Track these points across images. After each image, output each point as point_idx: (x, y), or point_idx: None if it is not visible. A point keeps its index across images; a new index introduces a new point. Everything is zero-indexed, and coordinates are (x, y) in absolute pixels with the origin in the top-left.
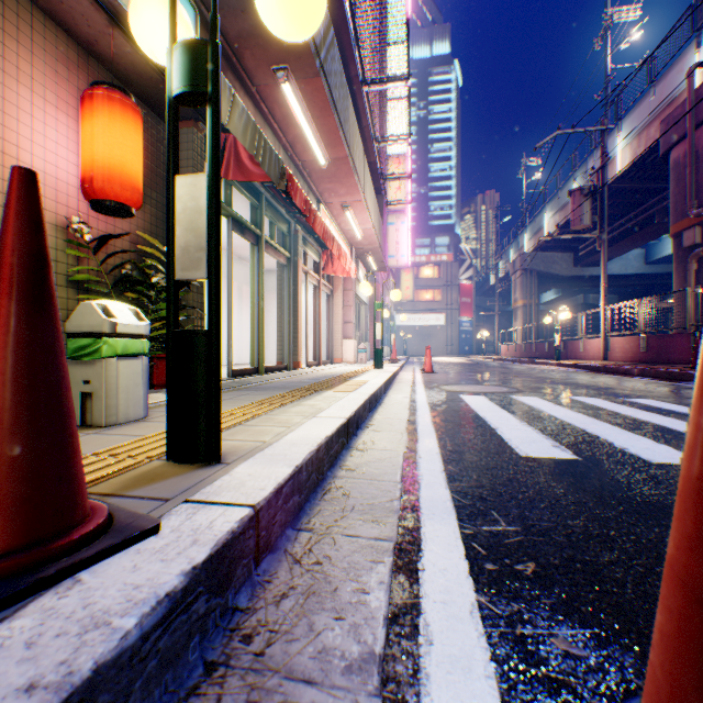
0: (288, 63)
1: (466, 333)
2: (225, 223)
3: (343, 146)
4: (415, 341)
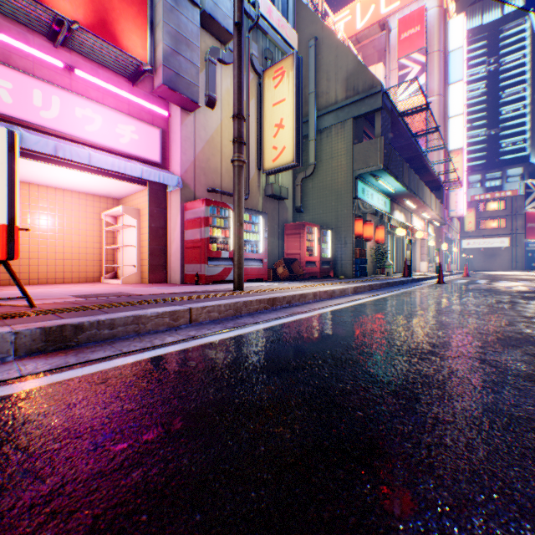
0: (407, 198)
1: (532, 252)
2: None
3: (421, 204)
4: (479, 259)
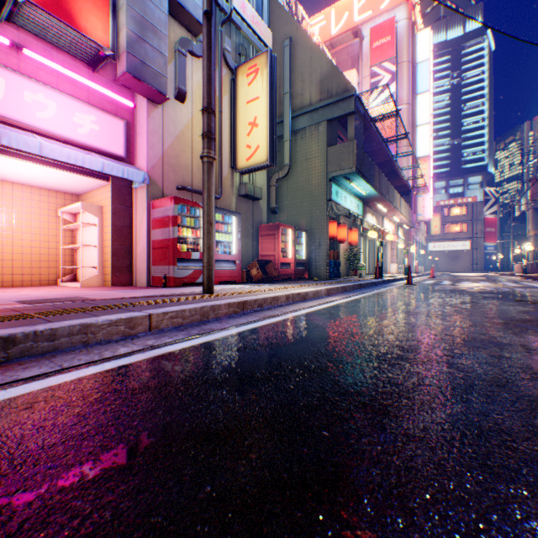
0: (378, 202)
1: (489, 255)
2: None
3: (392, 208)
4: (444, 261)
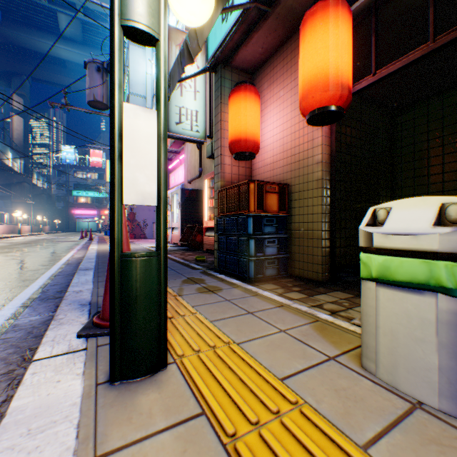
0: None
1: None
2: None
3: None
4: None
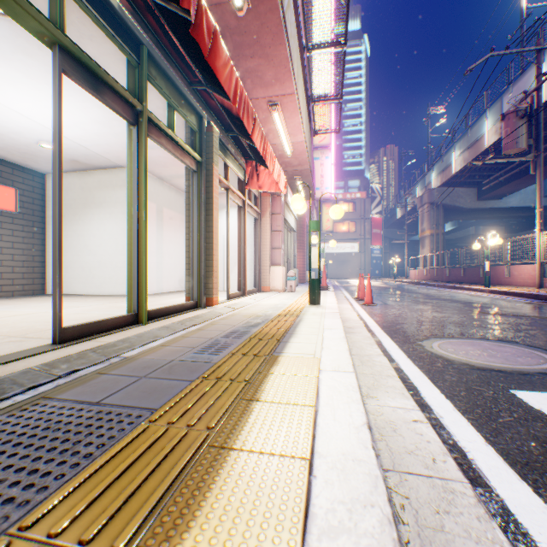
0: None
1: (376, 259)
2: (120, 119)
3: None
4: (333, 265)
